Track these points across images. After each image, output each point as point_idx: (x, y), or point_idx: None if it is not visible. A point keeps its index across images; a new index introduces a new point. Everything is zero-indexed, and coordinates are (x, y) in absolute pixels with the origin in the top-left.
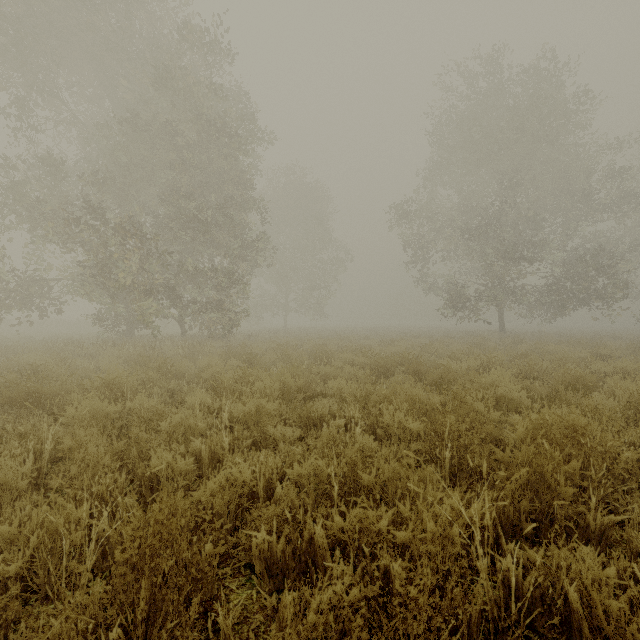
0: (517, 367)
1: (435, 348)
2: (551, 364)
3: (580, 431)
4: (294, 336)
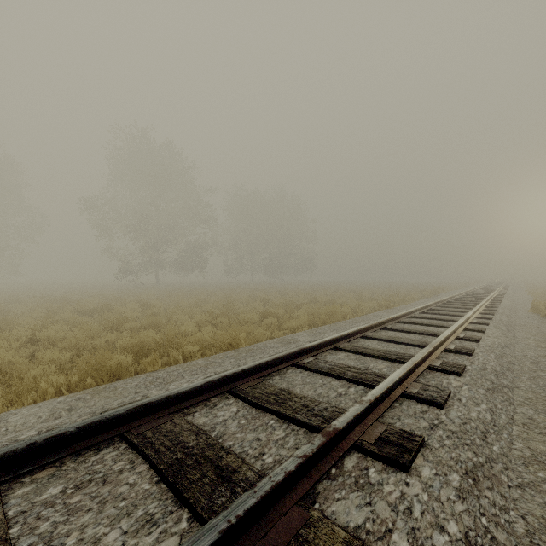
0: (111, 298)
1: (91, 294)
2: (133, 297)
3: (81, 306)
4: None
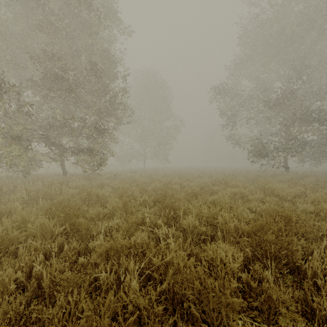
0: None
1: (278, 191)
2: None
3: None
4: (148, 174)
